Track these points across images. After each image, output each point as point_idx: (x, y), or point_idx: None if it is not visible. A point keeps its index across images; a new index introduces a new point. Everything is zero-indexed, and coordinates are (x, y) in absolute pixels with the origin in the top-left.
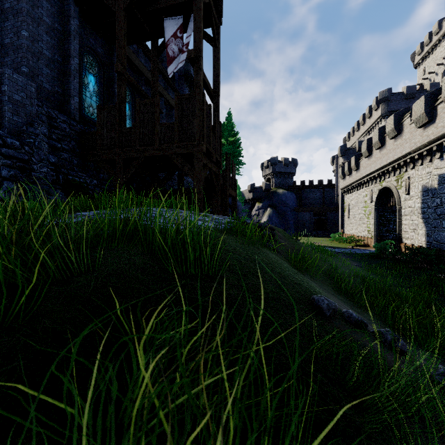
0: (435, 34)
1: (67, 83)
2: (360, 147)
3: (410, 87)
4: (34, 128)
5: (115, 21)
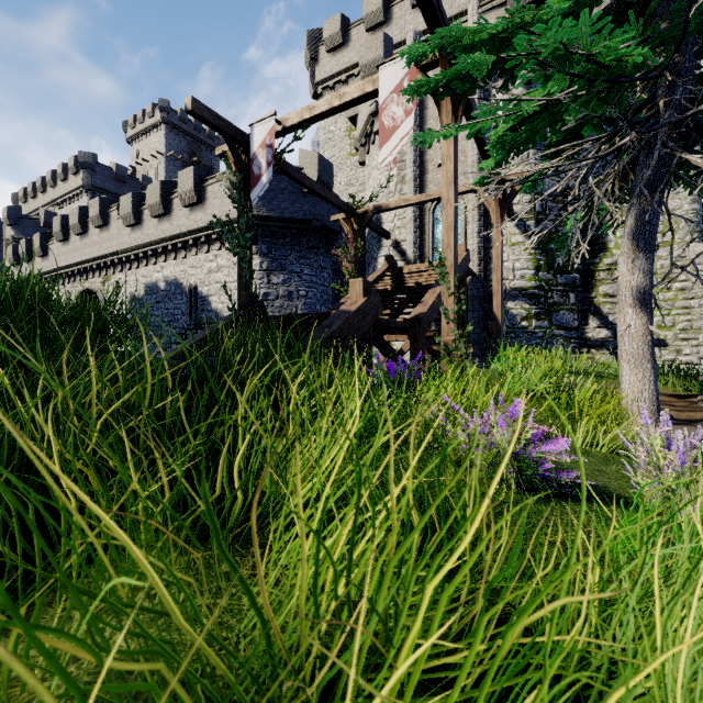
0: (150, 117)
1: None
2: (48, 220)
3: (121, 167)
4: None
5: None
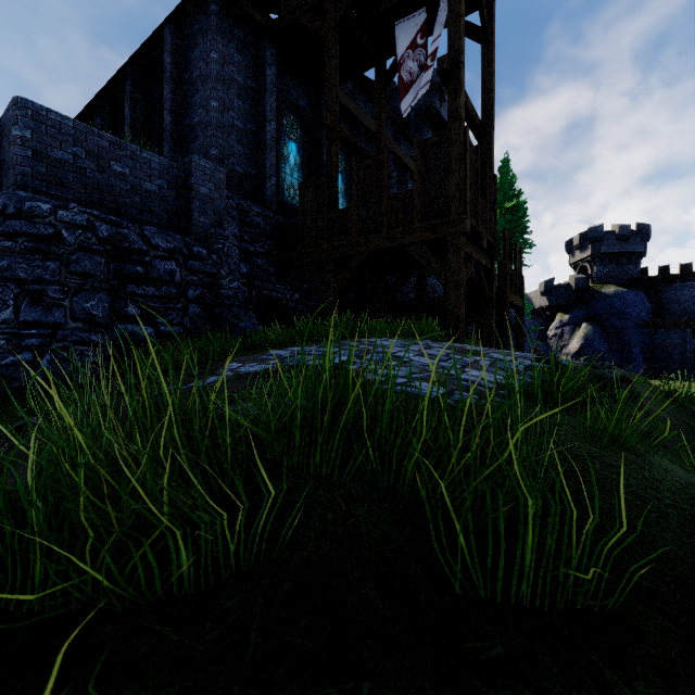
0: None
1: (262, 159)
2: None
3: None
4: (223, 230)
5: (322, 53)
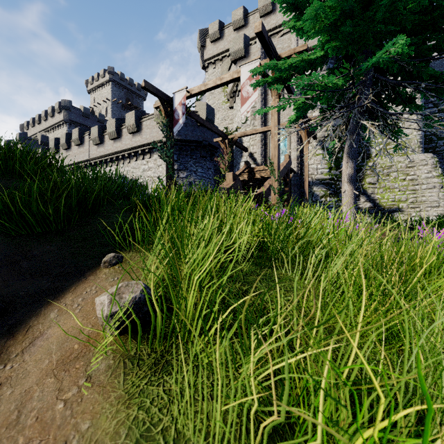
0: (102, 77)
1: None
2: (43, 141)
3: (86, 108)
4: None
5: None
